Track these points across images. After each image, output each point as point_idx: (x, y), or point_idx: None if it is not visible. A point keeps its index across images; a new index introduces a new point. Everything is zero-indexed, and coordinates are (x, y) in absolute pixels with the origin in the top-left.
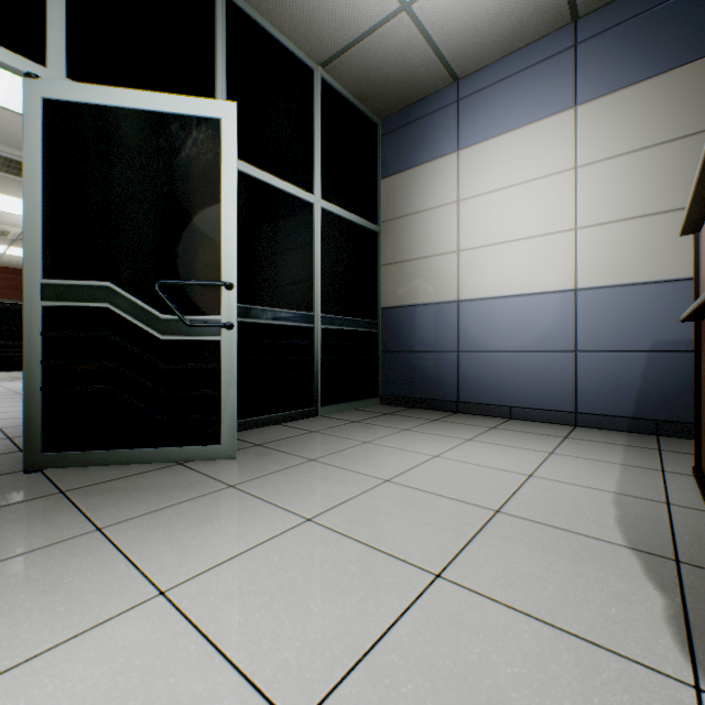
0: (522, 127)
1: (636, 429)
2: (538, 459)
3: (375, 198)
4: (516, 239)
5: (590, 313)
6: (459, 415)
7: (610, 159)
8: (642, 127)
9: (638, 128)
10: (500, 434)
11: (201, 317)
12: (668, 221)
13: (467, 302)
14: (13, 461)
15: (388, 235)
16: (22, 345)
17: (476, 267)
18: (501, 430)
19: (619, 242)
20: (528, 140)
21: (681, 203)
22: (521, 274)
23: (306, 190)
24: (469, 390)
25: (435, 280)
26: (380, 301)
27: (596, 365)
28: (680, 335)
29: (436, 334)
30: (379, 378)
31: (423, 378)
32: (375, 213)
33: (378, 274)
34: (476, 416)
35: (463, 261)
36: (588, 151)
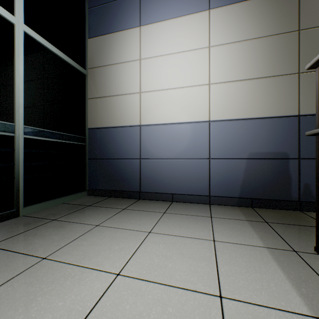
0: (179, 17)
1: (241, 204)
2: (211, 255)
3: (83, 50)
4: (176, 87)
5: (217, 135)
6: (141, 202)
7: (228, 44)
8: (244, 28)
9: (242, 28)
10: (171, 220)
11: None
12: (257, 84)
13: (146, 126)
14: None
15: (93, 77)
16: None
17: (152, 103)
18: (170, 214)
19: (232, 94)
20: (183, 26)
21: (263, 74)
22: (179, 110)
23: (4, 7)
24: (147, 184)
25: (125, 110)
26: (88, 123)
27: (220, 166)
28: (262, 149)
29: (126, 147)
30: (87, 177)
31: (117, 176)
32: (83, 60)
33: (86, 104)
34: (152, 202)
35: (143, 99)
36: (216, 38)
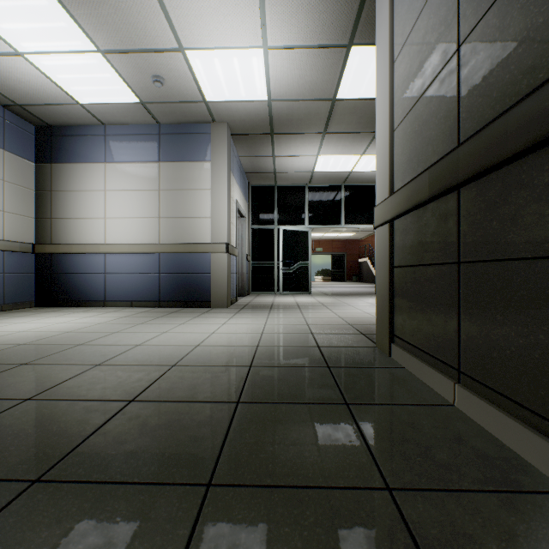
0: None
1: None
2: None
3: None
4: None
5: None
6: None
7: None
8: None
9: None
10: None
11: None
12: None
13: None
14: (371, 294)
15: None
16: (340, 271)
17: None
18: None
19: None
20: None
21: None
22: None
23: None
24: None
25: None
26: None
27: None
28: None
29: None
30: None
31: None
32: None
33: None
34: None
35: None
36: None
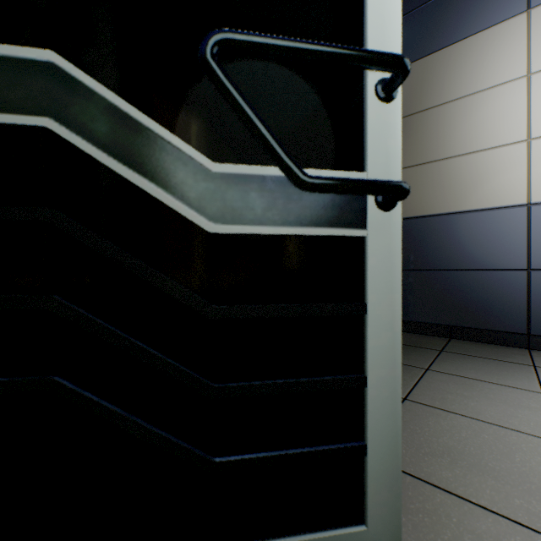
0: None
1: None
2: None
3: None
4: None
5: None
6: None
7: None
8: None
9: None
10: None
11: (313, 173)
12: None
13: None
14: None
15: (410, 131)
16: None
17: None
18: None
19: None
20: None
21: None
22: None
23: None
24: None
25: (487, 180)
26: None
27: None
28: None
29: (489, 247)
30: None
31: (467, 302)
32: None
33: None
34: None
35: (537, 152)
36: None
